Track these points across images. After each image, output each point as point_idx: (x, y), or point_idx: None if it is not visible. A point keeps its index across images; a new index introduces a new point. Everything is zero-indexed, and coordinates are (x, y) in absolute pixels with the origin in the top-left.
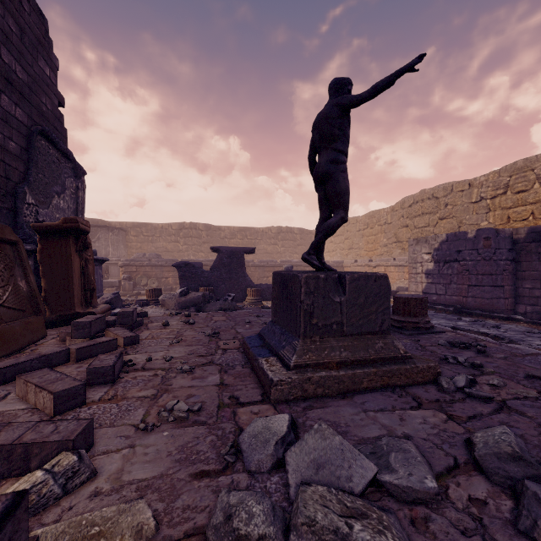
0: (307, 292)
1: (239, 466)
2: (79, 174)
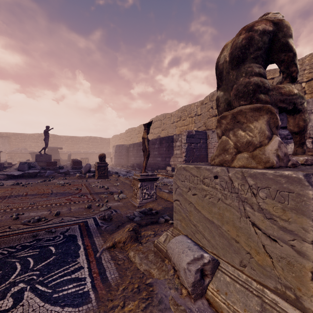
0: (36, 156)
1: None
2: None
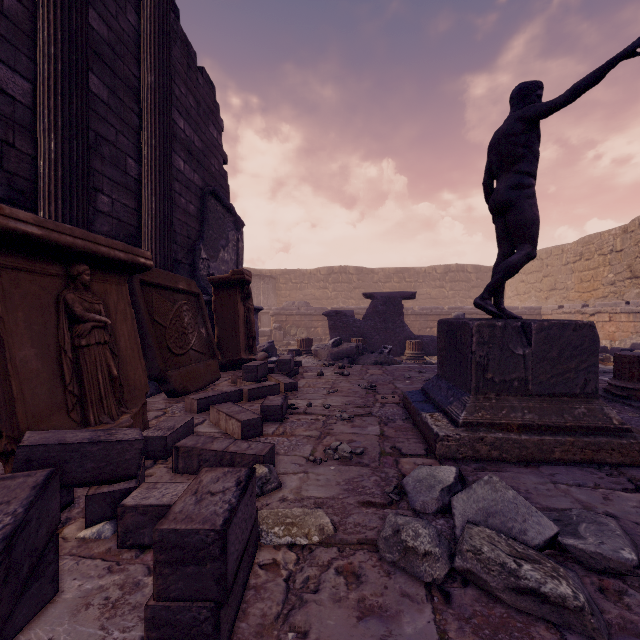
0: (479, 341)
1: (404, 504)
2: (239, 226)
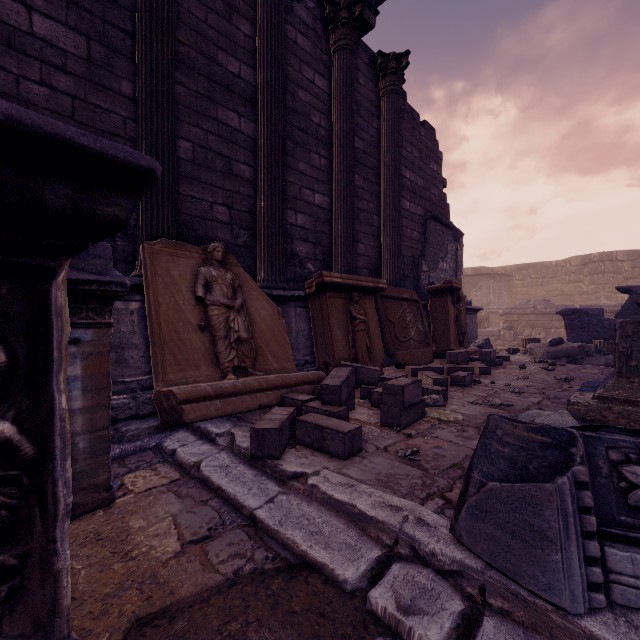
0: (622, 335)
1: None
2: (458, 237)
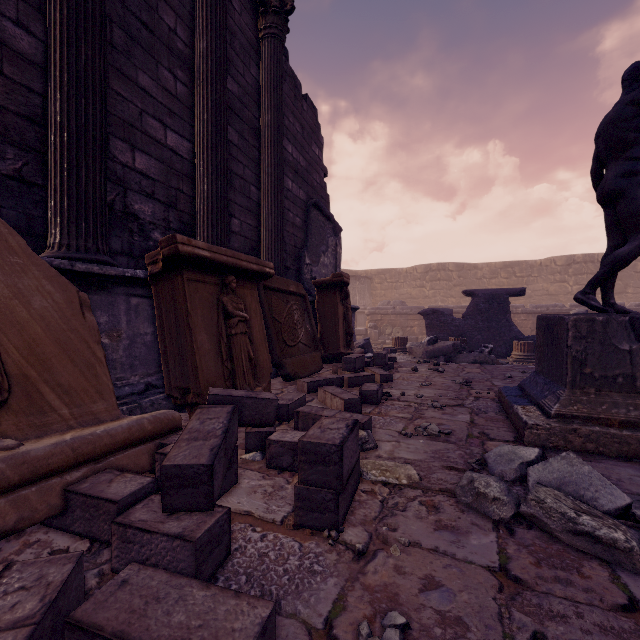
0: (576, 336)
1: (484, 472)
2: (337, 232)
